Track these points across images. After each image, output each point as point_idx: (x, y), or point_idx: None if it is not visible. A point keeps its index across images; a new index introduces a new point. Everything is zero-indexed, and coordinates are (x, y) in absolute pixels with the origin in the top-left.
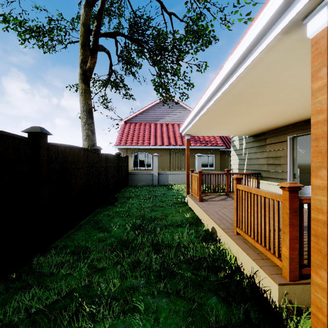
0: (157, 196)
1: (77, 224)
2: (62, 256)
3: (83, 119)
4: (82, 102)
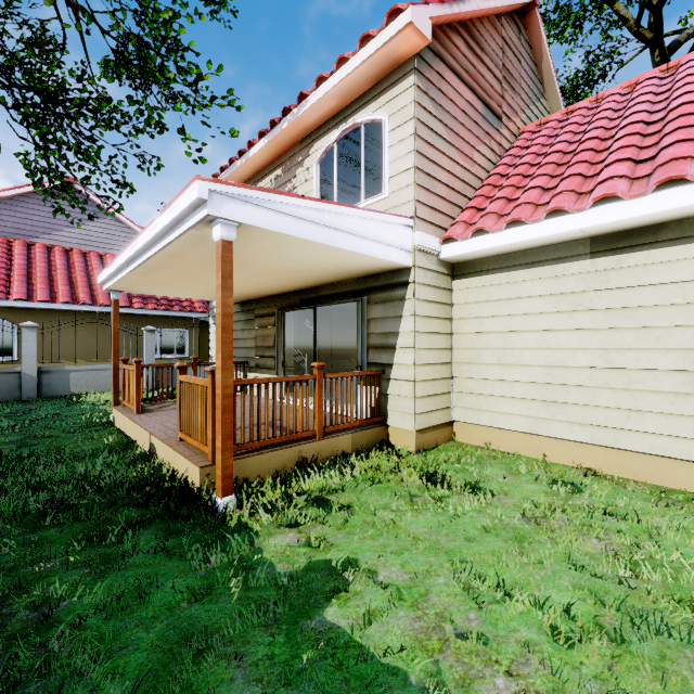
0: (35, 420)
1: None
2: None
3: None
4: None
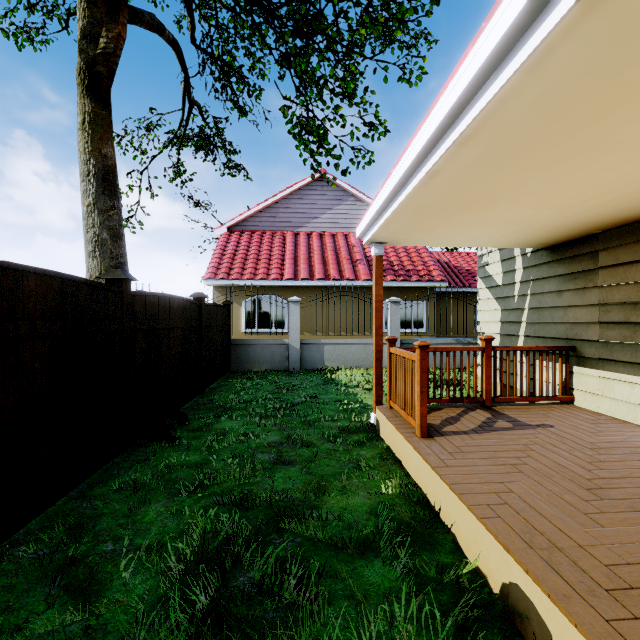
0: (295, 403)
1: None
2: None
3: (86, 197)
4: (84, 148)
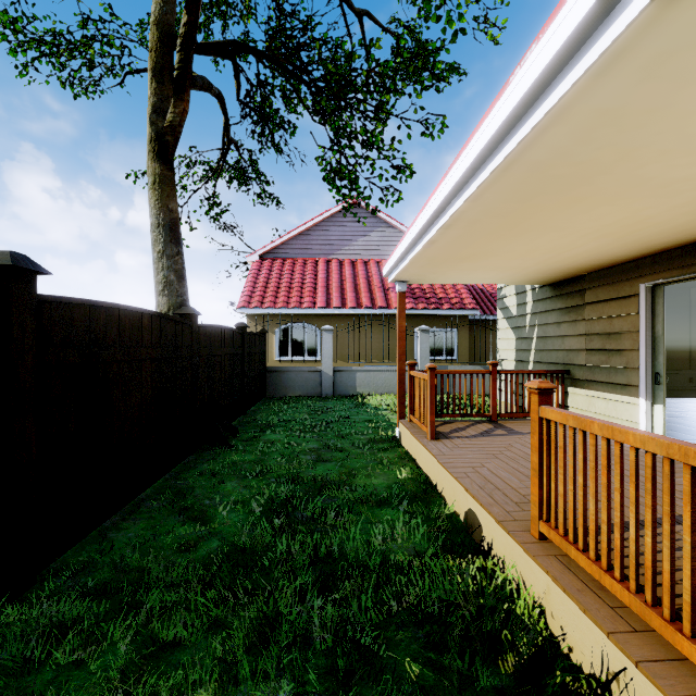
0: (329, 422)
1: (132, 498)
2: (72, 600)
3: (156, 245)
4: (155, 204)
